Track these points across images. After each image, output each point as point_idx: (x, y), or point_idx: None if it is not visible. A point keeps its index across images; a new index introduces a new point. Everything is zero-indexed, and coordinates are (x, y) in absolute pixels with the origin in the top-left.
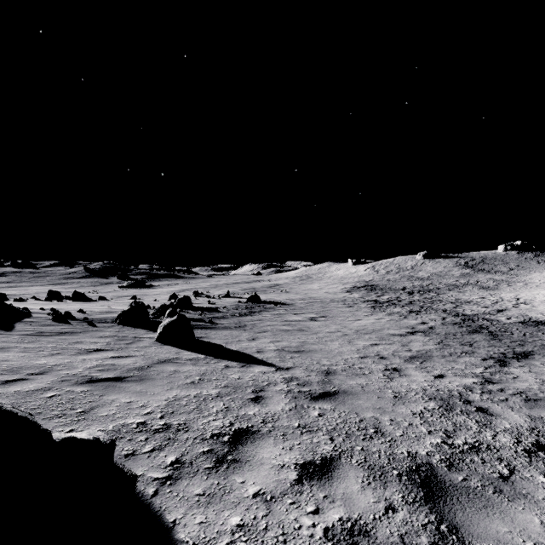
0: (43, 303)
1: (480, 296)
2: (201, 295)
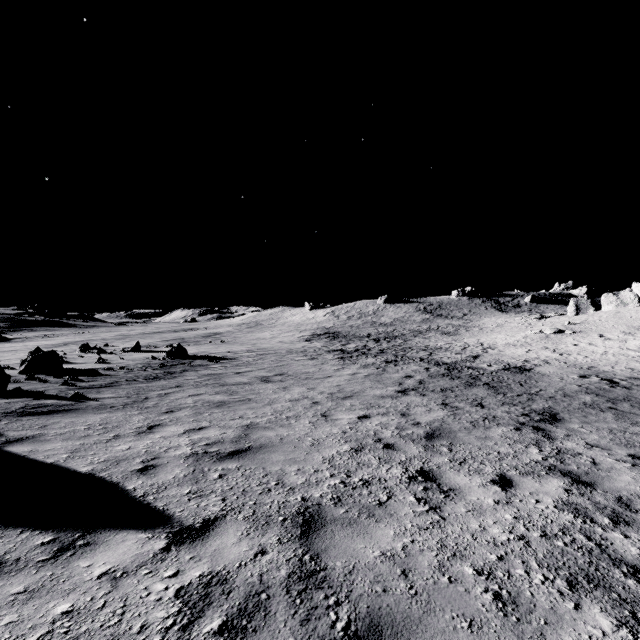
0: None
1: (446, 342)
2: (92, 350)
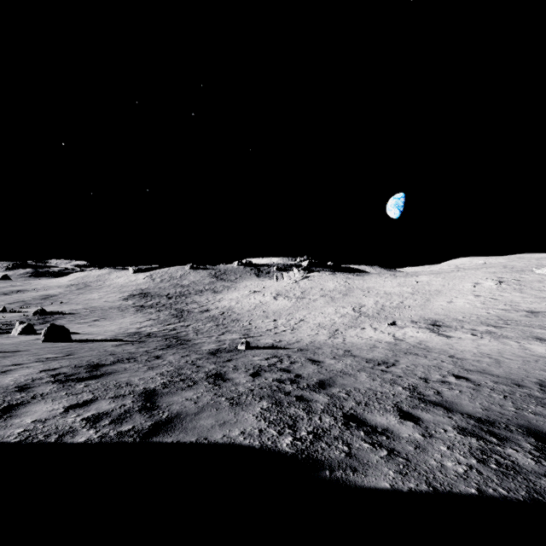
0: None
1: (207, 298)
2: None
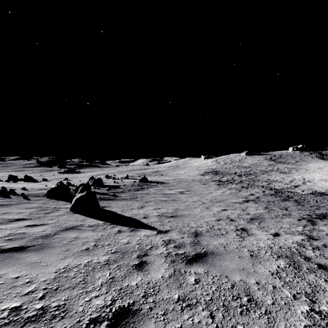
0: (1, 183)
1: (281, 177)
2: (110, 178)
